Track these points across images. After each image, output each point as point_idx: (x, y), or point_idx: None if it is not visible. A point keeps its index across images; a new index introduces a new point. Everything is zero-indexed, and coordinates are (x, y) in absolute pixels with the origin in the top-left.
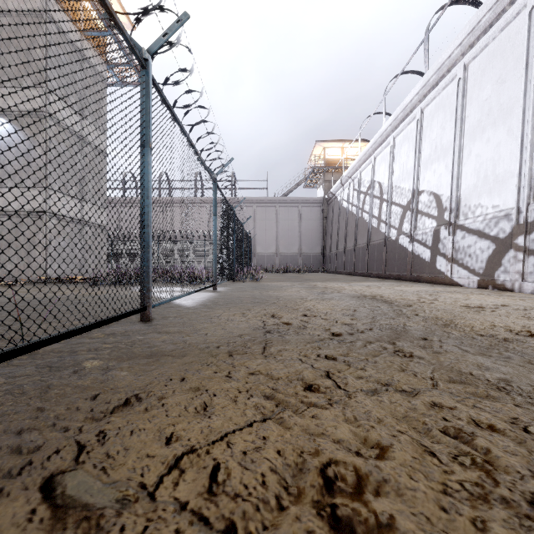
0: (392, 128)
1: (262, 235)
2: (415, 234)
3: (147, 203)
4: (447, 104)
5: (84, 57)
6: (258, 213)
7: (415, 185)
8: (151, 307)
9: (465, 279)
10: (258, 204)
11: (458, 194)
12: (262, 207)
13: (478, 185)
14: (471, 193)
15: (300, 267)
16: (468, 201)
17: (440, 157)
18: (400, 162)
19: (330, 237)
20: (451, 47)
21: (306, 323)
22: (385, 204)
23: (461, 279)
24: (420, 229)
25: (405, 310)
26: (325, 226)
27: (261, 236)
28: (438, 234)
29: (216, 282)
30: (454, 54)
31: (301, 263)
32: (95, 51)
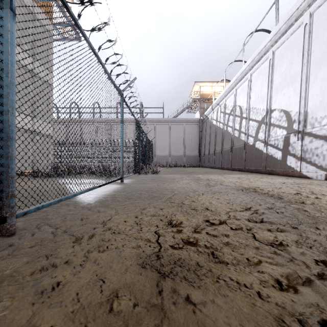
0: (250, 68)
1: (160, 143)
2: (268, 140)
3: (6, 81)
4: (295, 45)
5: (35, 16)
6: (157, 128)
7: (268, 106)
8: (15, 217)
9: (313, 173)
10: (157, 122)
11: (305, 110)
12: (160, 124)
13: (324, 101)
14: (318, 108)
15: (185, 163)
16: (315, 114)
17: (289, 84)
18: (255, 90)
19: (204, 144)
20: (300, 1)
21: (216, 241)
22: (244, 121)
23: (310, 173)
24: (272, 137)
25: (309, 210)
26: (201, 137)
27: (159, 143)
28: (288, 139)
29: (123, 176)
30: (301, 6)
31: (185, 161)
32: (44, 14)
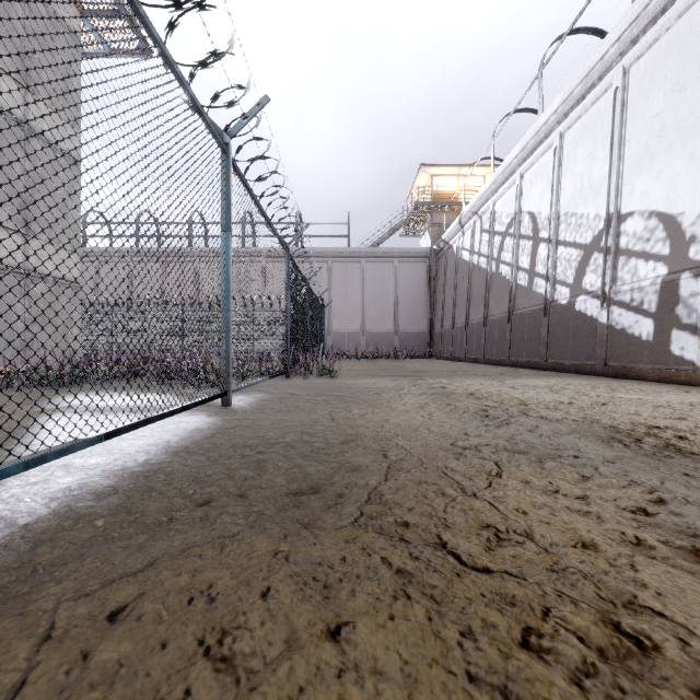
0: (559, 118)
1: (341, 304)
2: (613, 291)
3: None
4: (691, 41)
5: None
6: (335, 271)
7: (611, 205)
8: None
9: None
10: (335, 257)
11: None
12: (341, 262)
13: None
14: None
15: (397, 350)
16: None
17: (673, 144)
18: (574, 171)
19: (442, 306)
20: None
21: None
22: (545, 247)
23: None
24: (624, 283)
25: None
26: (434, 290)
27: (339, 305)
28: (674, 287)
29: (228, 387)
30: None
31: (398, 344)
32: None
